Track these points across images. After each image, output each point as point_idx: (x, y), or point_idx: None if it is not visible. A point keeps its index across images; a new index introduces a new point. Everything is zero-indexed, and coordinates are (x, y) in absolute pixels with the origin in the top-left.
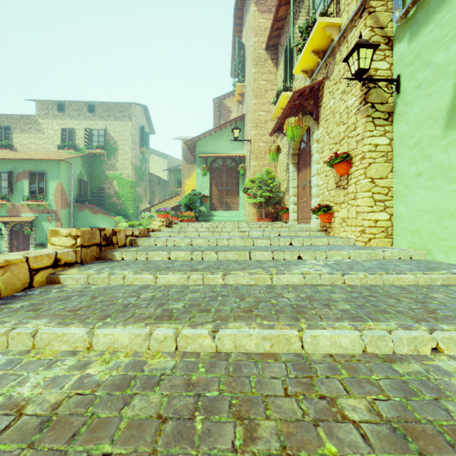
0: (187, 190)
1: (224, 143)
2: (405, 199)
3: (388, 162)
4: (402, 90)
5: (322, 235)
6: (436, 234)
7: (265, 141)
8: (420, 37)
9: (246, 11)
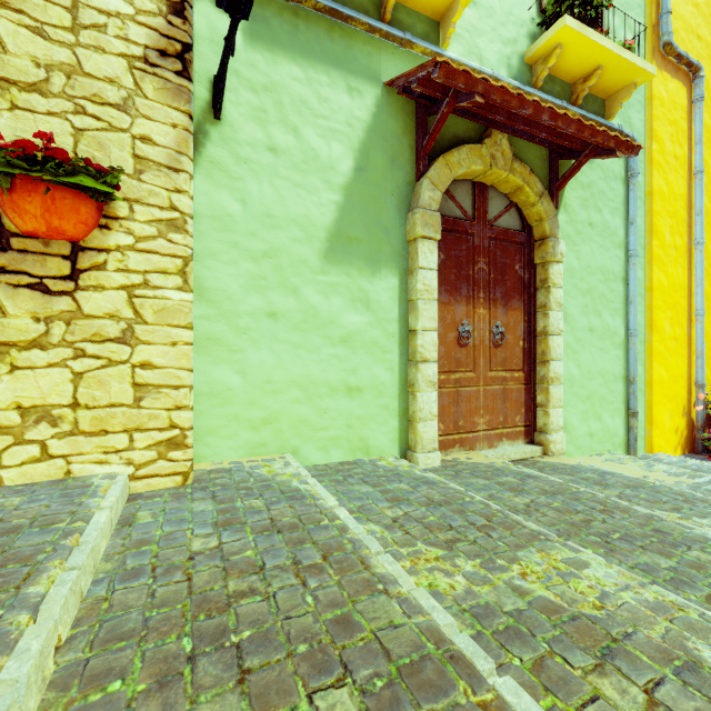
0: None
1: None
2: (238, 357)
3: None
4: (227, 120)
5: None
6: (309, 421)
7: None
8: (277, 64)
9: None
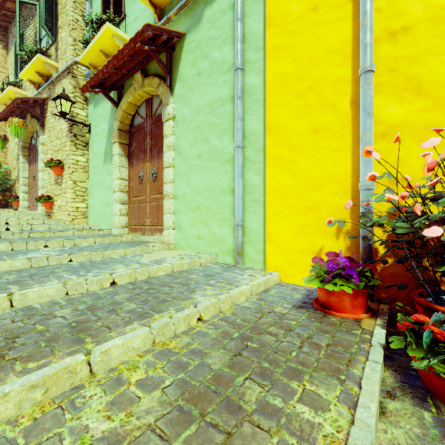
0: None
1: None
2: (93, 196)
3: (86, 173)
4: (92, 133)
5: (45, 218)
6: (101, 214)
7: None
8: (97, 109)
9: None
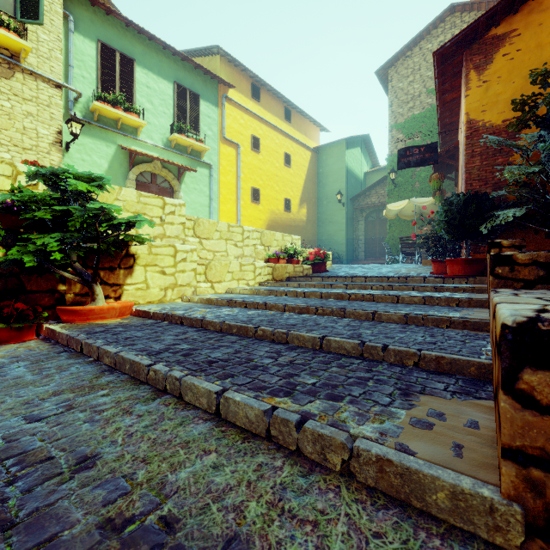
0: None
1: None
2: None
3: None
4: (70, 152)
5: None
6: None
7: None
8: (85, 139)
9: None
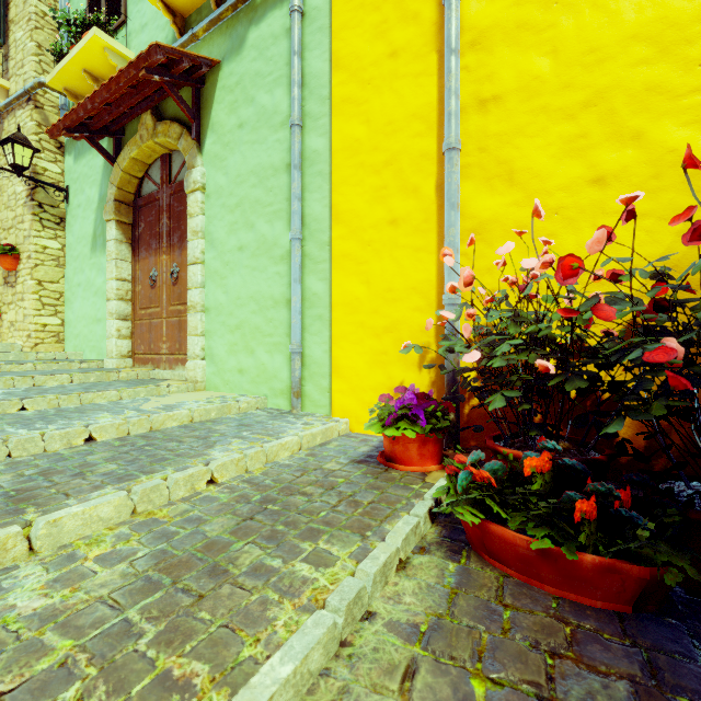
0: None
1: None
2: (73, 306)
3: (61, 268)
4: (71, 202)
5: None
6: (88, 337)
7: None
8: (80, 164)
9: None
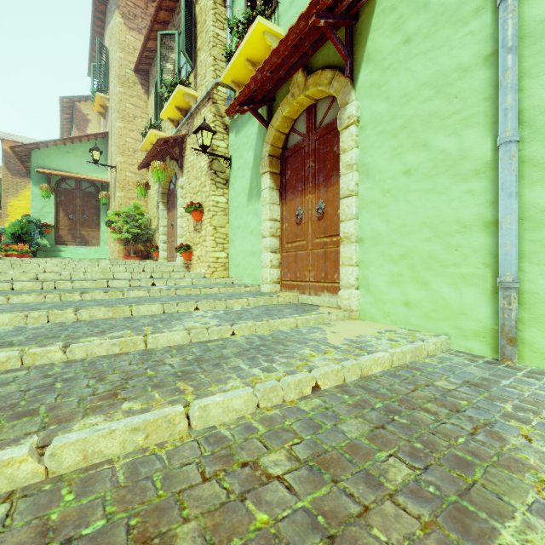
0: (13, 214)
1: (79, 161)
2: (234, 243)
3: (226, 216)
4: (232, 167)
5: (184, 271)
6: (245, 266)
7: (134, 171)
8: (239, 136)
9: (111, 13)
